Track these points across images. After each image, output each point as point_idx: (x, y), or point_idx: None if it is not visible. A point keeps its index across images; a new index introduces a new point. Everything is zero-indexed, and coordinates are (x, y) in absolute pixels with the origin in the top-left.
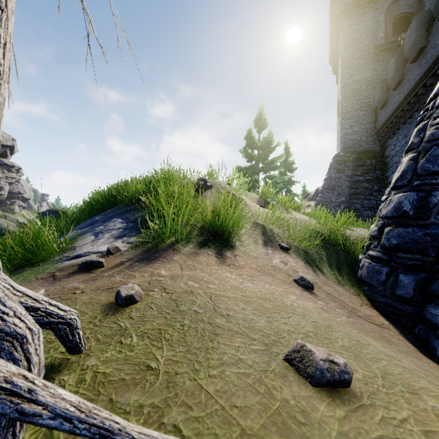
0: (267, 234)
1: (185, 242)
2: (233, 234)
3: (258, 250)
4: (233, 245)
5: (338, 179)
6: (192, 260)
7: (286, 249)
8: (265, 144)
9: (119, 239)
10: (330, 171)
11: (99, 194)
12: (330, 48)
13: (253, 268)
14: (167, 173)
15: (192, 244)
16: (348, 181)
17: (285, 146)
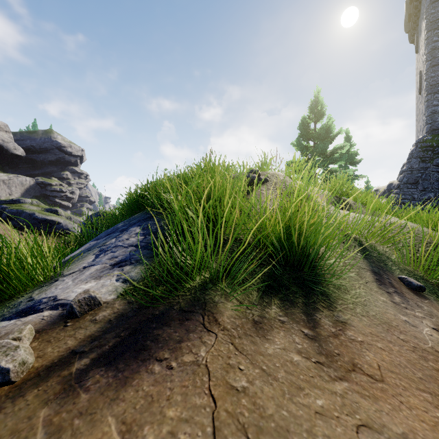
0: (370, 255)
1: (229, 283)
2: (316, 260)
3: (377, 299)
4: (325, 288)
5: (423, 170)
6: (246, 356)
7: (418, 288)
8: (324, 133)
9: (116, 269)
10: (410, 160)
11: (129, 195)
12: (407, 10)
13: (408, 378)
14: (207, 166)
15: (243, 289)
16: (438, 172)
17: (346, 135)
